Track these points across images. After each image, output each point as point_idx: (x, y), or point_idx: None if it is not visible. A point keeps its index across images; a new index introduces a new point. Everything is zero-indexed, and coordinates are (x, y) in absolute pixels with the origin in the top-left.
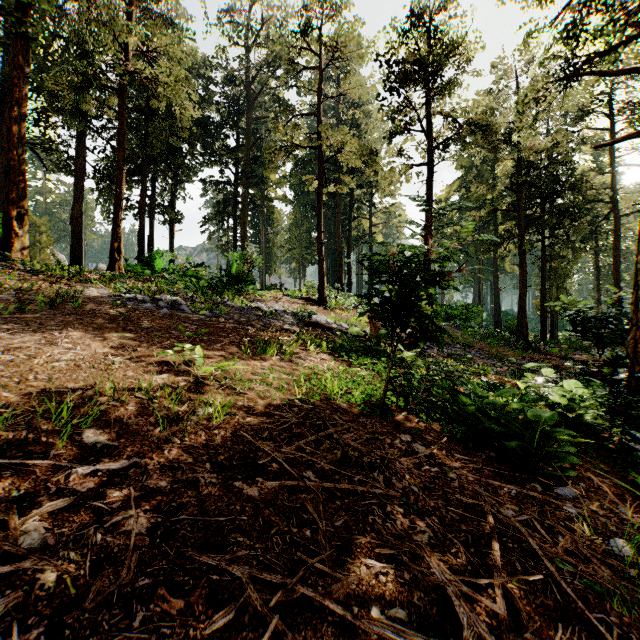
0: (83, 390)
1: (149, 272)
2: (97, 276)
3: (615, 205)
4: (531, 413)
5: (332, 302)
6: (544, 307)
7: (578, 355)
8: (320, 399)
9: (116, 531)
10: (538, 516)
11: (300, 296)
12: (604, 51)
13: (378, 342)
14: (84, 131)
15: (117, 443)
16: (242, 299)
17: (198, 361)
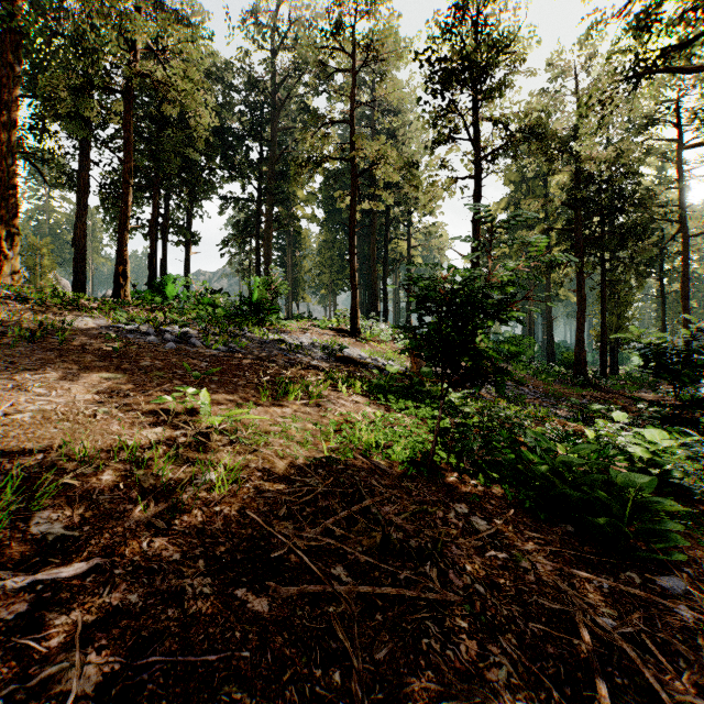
0: (45, 453)
1: (159, 299)
2: (95, 304)
3: (684, 224)
4: (622, 479)
5: (366, 333)
6: (604, 339)
7: (644, 393)
8: (353, 456)
9: (46, 692)
10: (644, 625)
11: (330, 326)
12: (681, 44)
13: (421, 381)
14: (88, 141)
15: (78, 532)
16: (264, 330)
17: (203, 409)
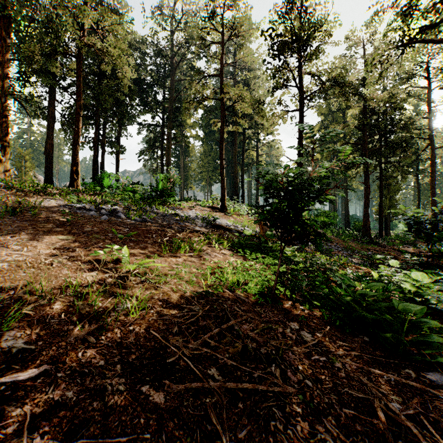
0: (16, 290)
1: (99, 188)
2: (57, 191)
3: (432, 140)
4: (401, 306)
5: (231, 209)
6: (381, 213)
7: (407, 247)
8: (223, 290)
9: None
10: (420, 408)
11: (208, 205)
12: (432, 24)
13: (266, 240)
14: (54, 88)
15: (34, 346)
16: (165, 208)
17: (124, 259)
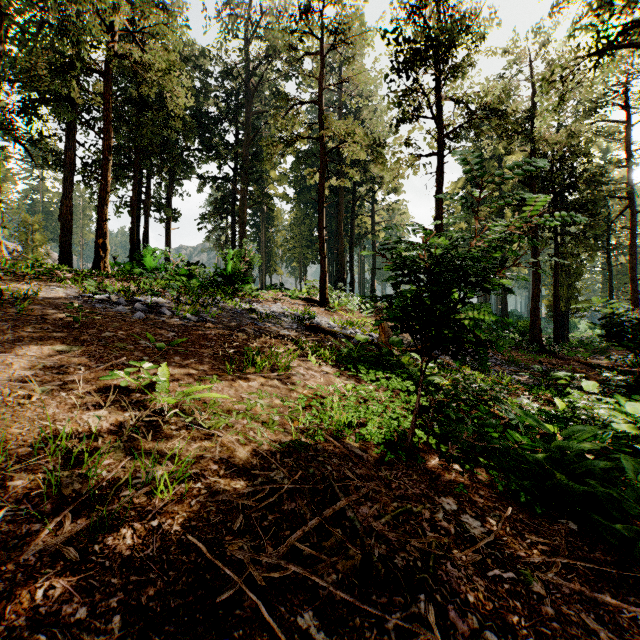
0: None
1: (138, 271)
2: (70, 274)
3: (631, 201)
4: (639, 473)
5: (334, 303)
6: (557, 308)
7: (596, 359)
8: (324, 439)
9: None
10: None
11: (300, 296)
12: None
13: (390, 351)
14: (74, 123)
15: None
16: (237, 300)
17: (160, 385)
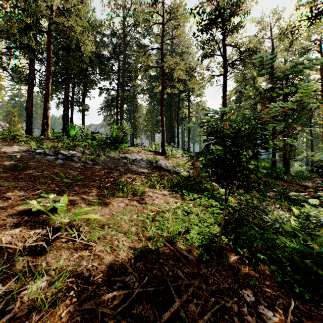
0: None
1: (66, 136)
2: (25, 138)
3: None
4: None
5: (169, 153)
6: (285, 156)
7: (306, 183)
8: (163, 244)
9: None
10: None
11: (151, 150)
12: None
13: (200, 181)
14: (33, 60)
15: None
16: (117, 152)
17: (60, 209)
